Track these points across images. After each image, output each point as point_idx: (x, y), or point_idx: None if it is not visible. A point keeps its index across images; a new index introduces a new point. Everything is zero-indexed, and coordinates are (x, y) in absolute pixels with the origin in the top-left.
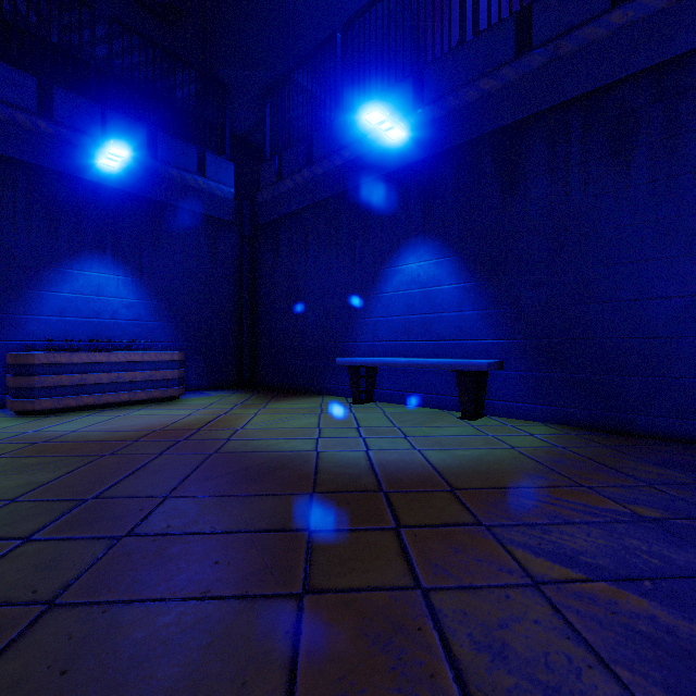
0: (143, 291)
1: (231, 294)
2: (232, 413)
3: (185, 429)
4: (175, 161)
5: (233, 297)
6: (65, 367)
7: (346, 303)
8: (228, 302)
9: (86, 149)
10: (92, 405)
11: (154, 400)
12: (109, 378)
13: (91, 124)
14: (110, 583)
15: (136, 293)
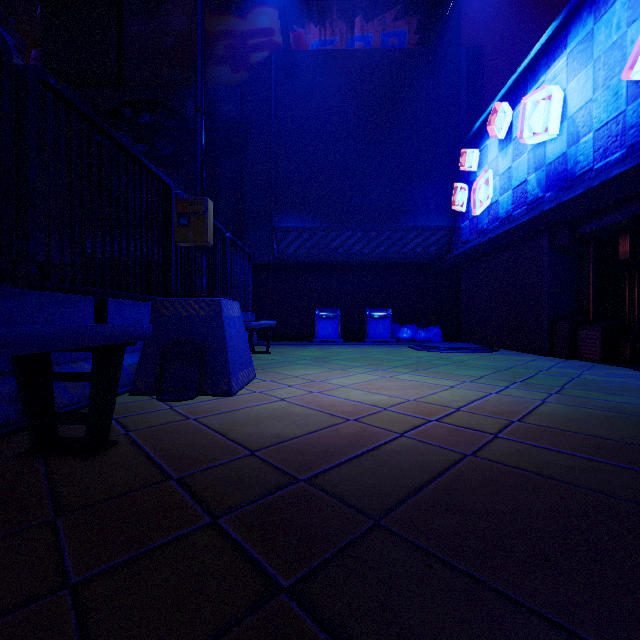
0: None
1: None
2: None
3: None
4: None
5: None
6: None
7: None
8: None
9: None
10: None
11: None
12: None
13: None
14: None
15: None
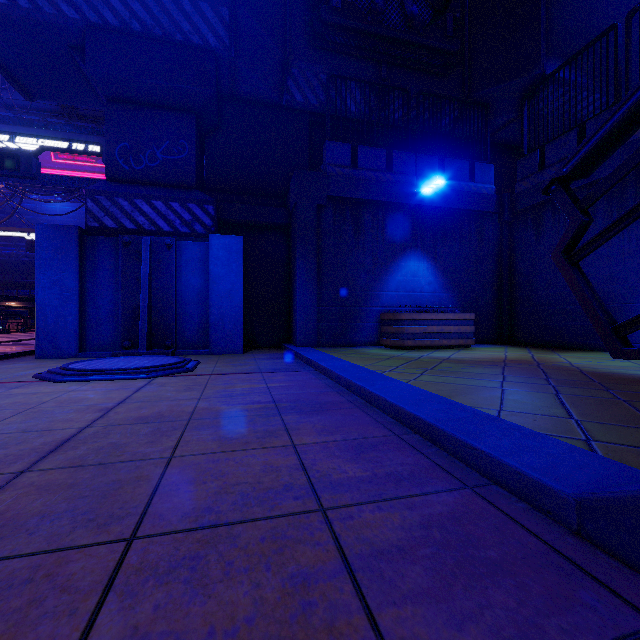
0: (436, 273)
1: (492, 269)
2: (539, 356)
3: (524, 360)
4: (455, 176)
5: (493, 272)
6: (417, 321)
7: (633, 268)
8: (490, 276)
9: (409, 185)
10: (429, 346)
11: (459, 346)
12: (437, 330)
13: (410, 167)
14: (639, 399)
15: (433, 274)
